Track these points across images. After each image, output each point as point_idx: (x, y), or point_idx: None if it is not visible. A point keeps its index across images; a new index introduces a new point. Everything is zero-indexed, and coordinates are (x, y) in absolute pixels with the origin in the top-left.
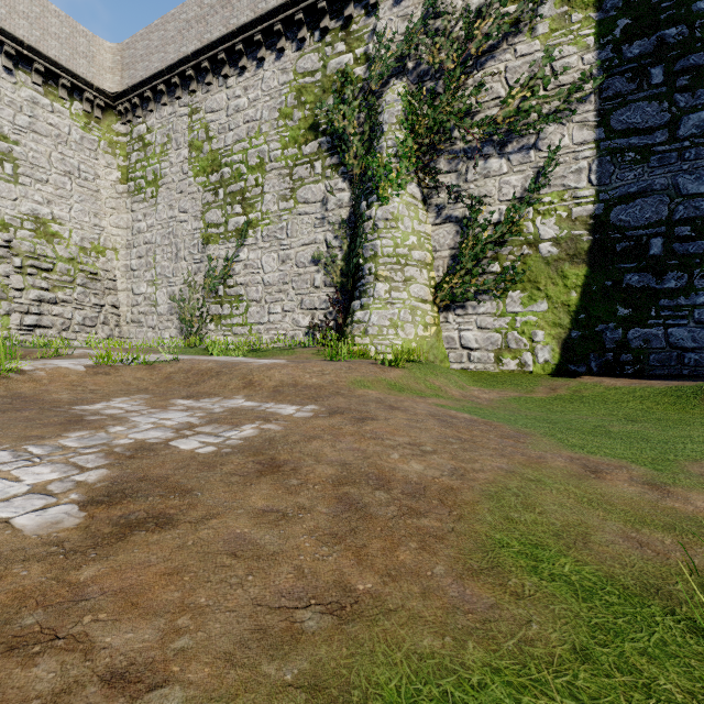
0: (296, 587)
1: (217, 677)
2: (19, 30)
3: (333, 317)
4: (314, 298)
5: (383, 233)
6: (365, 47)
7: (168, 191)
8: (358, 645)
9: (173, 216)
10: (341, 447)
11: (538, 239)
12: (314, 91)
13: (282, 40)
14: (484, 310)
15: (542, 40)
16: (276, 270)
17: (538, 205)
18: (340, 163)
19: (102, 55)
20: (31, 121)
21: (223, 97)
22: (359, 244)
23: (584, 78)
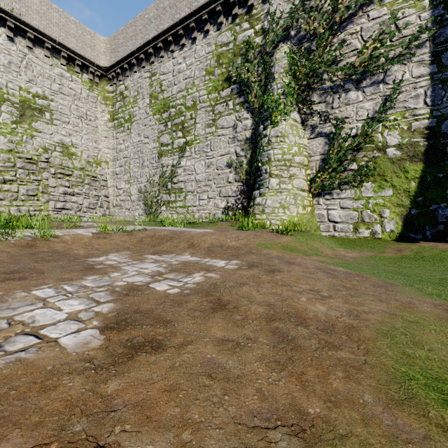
0: (262, 408)
1: None
2: (53, 33)
3: (241, 201)
4: (228, 189)
5: (274, 146)
6: (262, 24)
7: (137, 125)
8: None
9: (140, 140)
10: (263, 291)
11: (385, 145)
12: (228, 56)
13: (207, 25)
14: (345, 196)
15: (389, 6)
16: (204, 172)
17: (385, 122)
18: (245, 101)
19: (99, 45)
20: (60, 87)
21: (171, 64)
22: (258, 153)
23: (421, 30)
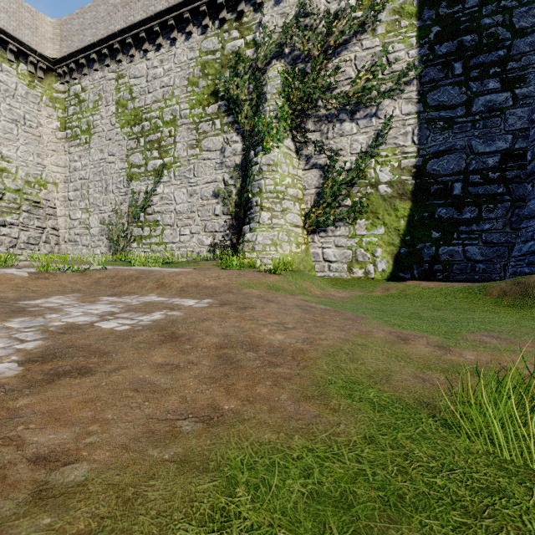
0: (179, 408)
1: (114, 457)
2: None
3: (229, 238)
4: (214, 223)
5: (266, 175)
6: (253, 35)
7: (99, 139)
8: (218, 438)
9: (103, 158)
10: (226, 325)
11: (378, 182)
12: (214, 66)
13: (190, 25)
14: (340, 233)
15: (381, 38)
16: (185, 201)
17: (378, 157)
18: (234, 121)
19: (44, 28)
20: None
21: (144, 66)
22: (248, 183)
23: (409, 67)
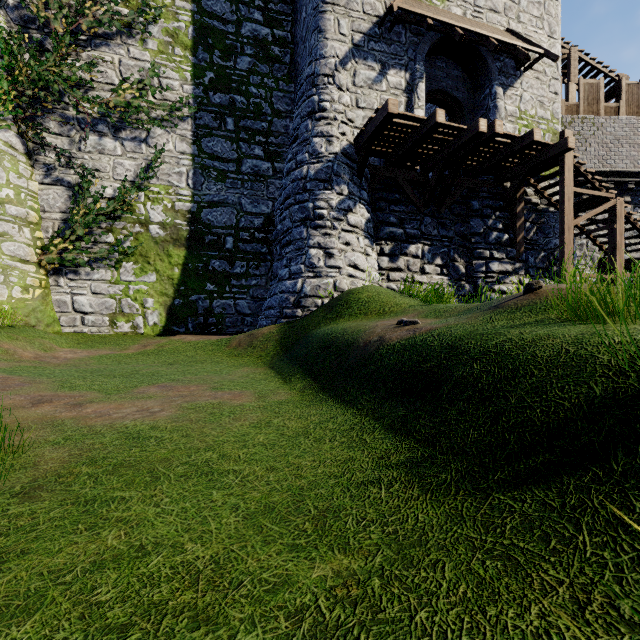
0: None
1: None
2: None
3: None
4: None
5: None
6: None
7: None
8: None
9: None
10: None
11: (149, 220)
12: None
13: None
14: (99, 277)
15: (152, 54)
16: None
17: (149, 192)
18: None
19: None
20: None
21: None
22: None
23: (184, 103)
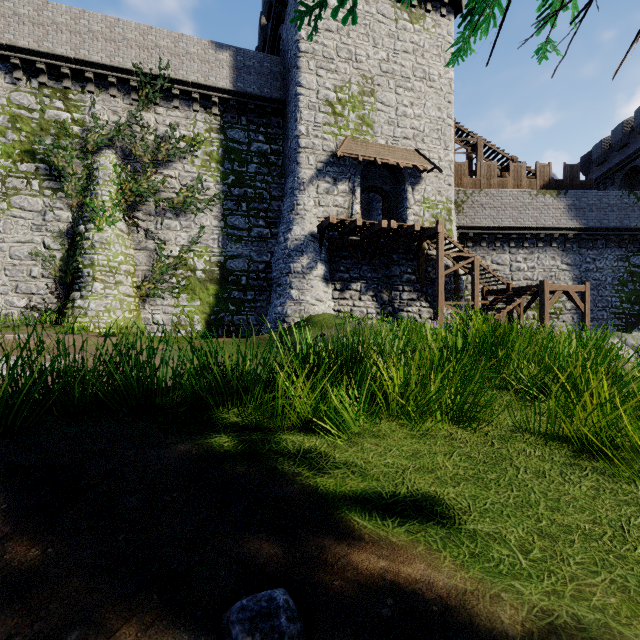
0: None
1: None
2: None
3: (52, 301)
4: (31, 285)
5: (99, 251)
6: (82, 116)
7: None
8: None
9: None
10: None
11: (196, 268)
12: (31, 125)
13: None
14: (167, 303)
15: (198, 168)
16: None
17: (196, 251)
18: (59, 189)
19: None
20: None
21: None
22: (79, 254)
23: (216, 196)
